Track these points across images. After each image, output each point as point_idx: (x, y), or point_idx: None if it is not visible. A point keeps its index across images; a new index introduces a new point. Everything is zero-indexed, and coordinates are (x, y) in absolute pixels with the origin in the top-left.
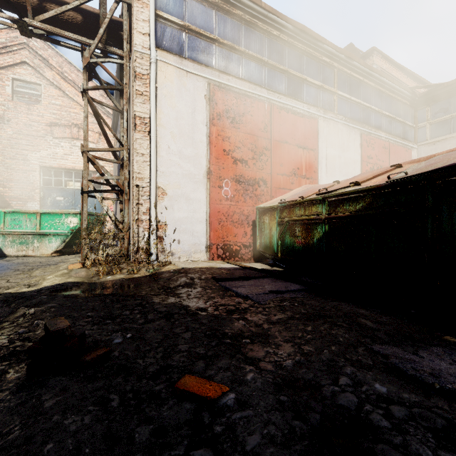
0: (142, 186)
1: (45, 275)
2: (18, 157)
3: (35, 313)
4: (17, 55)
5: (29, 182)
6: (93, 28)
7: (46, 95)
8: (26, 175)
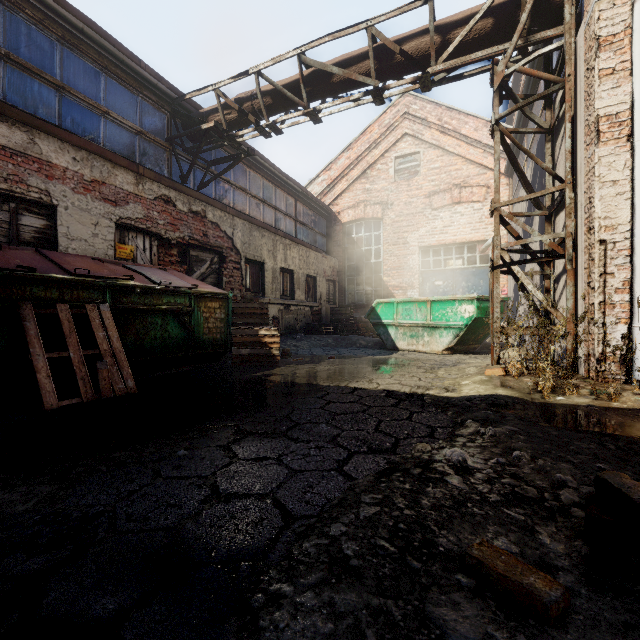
0: (611, 240)
1: (456, 378)
2: (399, 241)
3: (496, 435)
4: (398, 131)
5: (409, 268)
6: (508, 25)
7: (425, 162)
8: (405, 260)
